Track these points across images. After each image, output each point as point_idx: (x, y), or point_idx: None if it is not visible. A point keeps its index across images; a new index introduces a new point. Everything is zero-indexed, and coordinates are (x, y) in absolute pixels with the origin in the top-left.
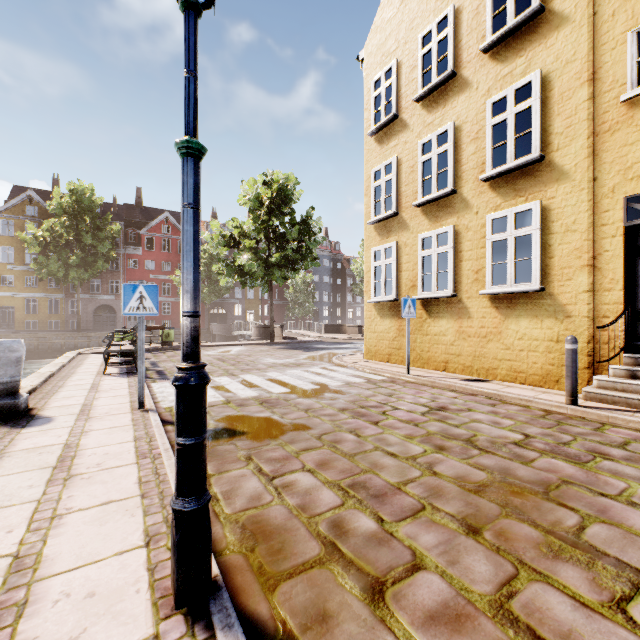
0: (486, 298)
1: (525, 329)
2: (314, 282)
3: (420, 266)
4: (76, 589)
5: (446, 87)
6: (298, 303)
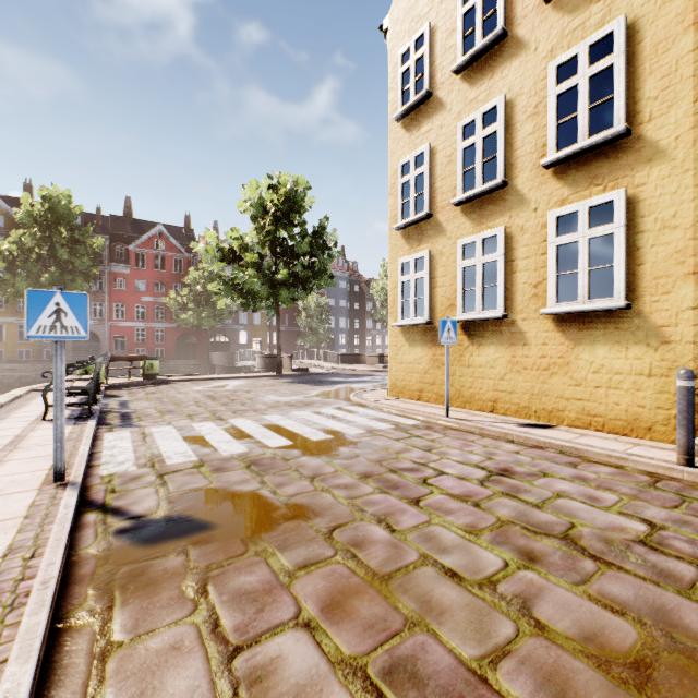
0: (548, 319)
1: (603, 359)
2: (329, 306)
3: (460, 280)
4: None
5: (494, 52)
6: (311, 330)
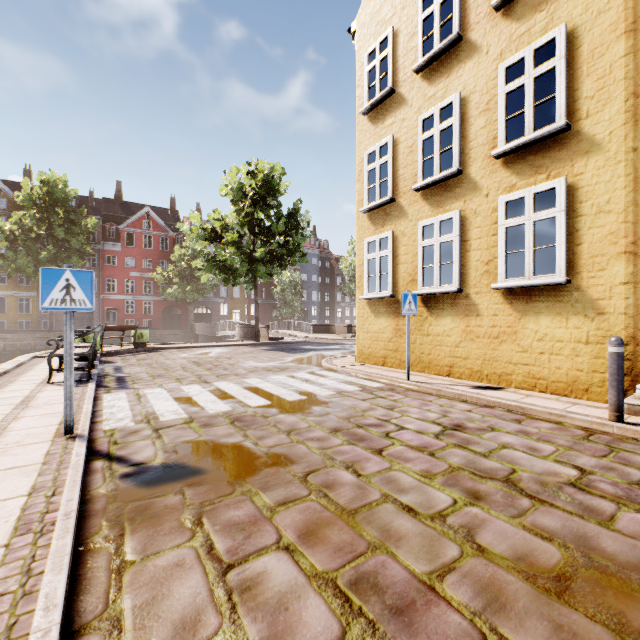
0: (498, 293)
1: (546, 328)
2: (302, 281)
3: (420, 258)
4: None
5: (450, 54)
6: (286, 302)
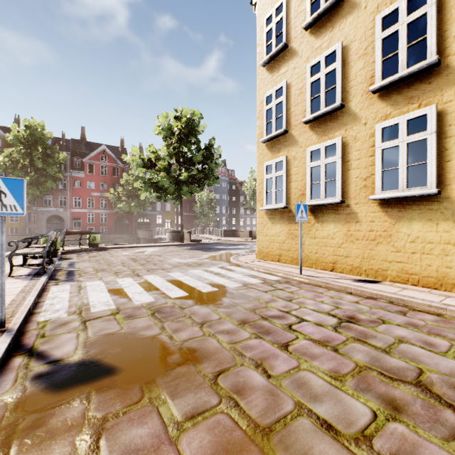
0: (375, 203)
1: (418, 232)
2: (216, 199)
3: (309, 176)
4: None
5: (334, 12)
6: (204, 214)
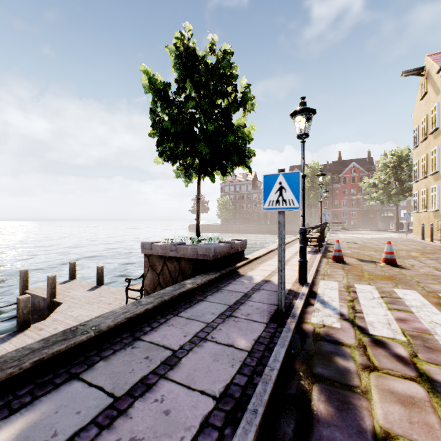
0: (431, 212)
1: (436, 222)
2: None
3: (421, 201)
4: None
5: (426, 141)
6: None
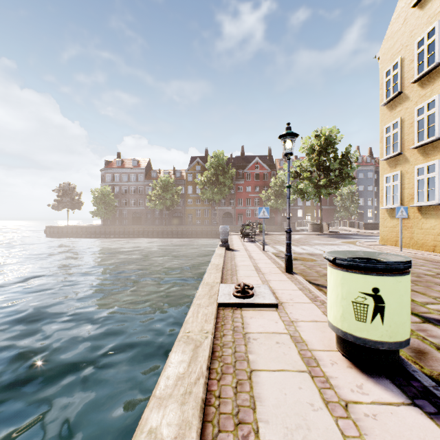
0: None
1: None
2: (358, 191)
3: (416, 186)
4: (267, 269)
5: (434, 72)
6: (344, 207)
